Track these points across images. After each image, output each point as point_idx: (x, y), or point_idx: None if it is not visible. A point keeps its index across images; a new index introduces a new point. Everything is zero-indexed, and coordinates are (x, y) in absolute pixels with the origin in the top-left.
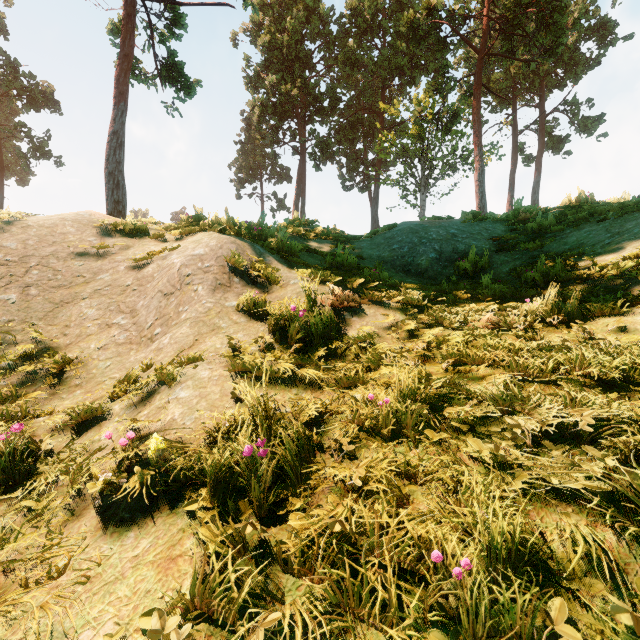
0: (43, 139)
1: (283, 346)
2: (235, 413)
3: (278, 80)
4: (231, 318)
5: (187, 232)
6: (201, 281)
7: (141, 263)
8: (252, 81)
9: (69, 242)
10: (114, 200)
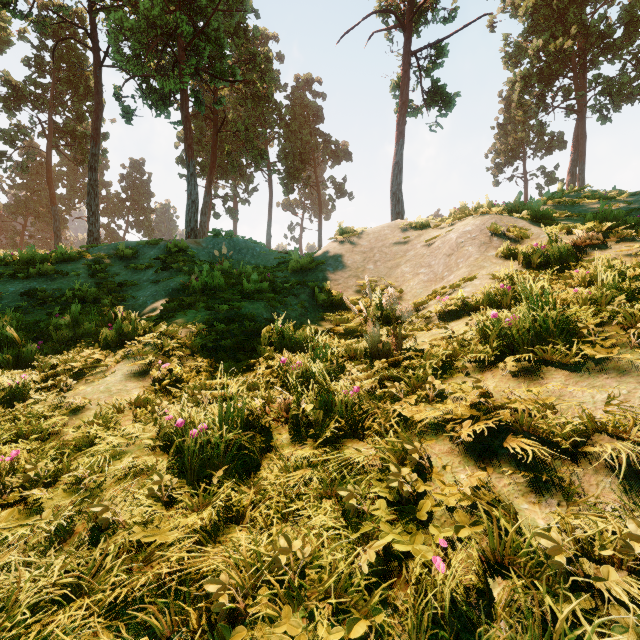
0: (342, 183)
1: (528, 269)
2: (495, 288)
3: (544, 41)
4: (491, 261)
5: (457, 219)
6: (470, 244)
7: (429, 243)
8: (512, 56)
9: (389, 238)
10: (396, 212)
